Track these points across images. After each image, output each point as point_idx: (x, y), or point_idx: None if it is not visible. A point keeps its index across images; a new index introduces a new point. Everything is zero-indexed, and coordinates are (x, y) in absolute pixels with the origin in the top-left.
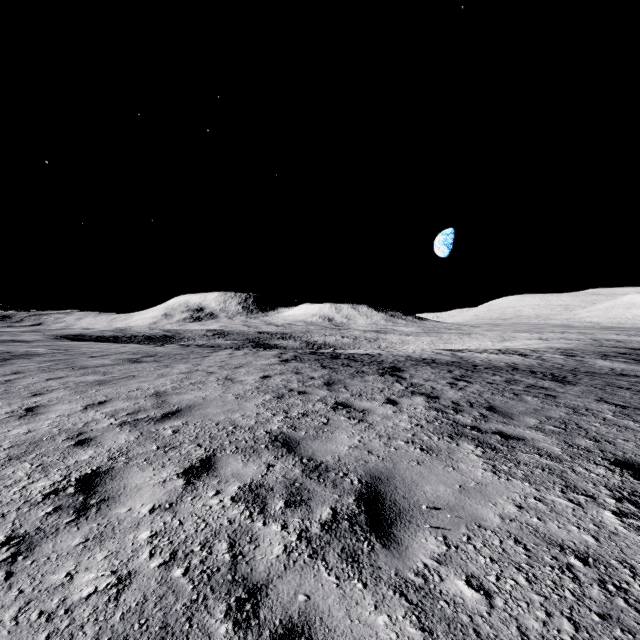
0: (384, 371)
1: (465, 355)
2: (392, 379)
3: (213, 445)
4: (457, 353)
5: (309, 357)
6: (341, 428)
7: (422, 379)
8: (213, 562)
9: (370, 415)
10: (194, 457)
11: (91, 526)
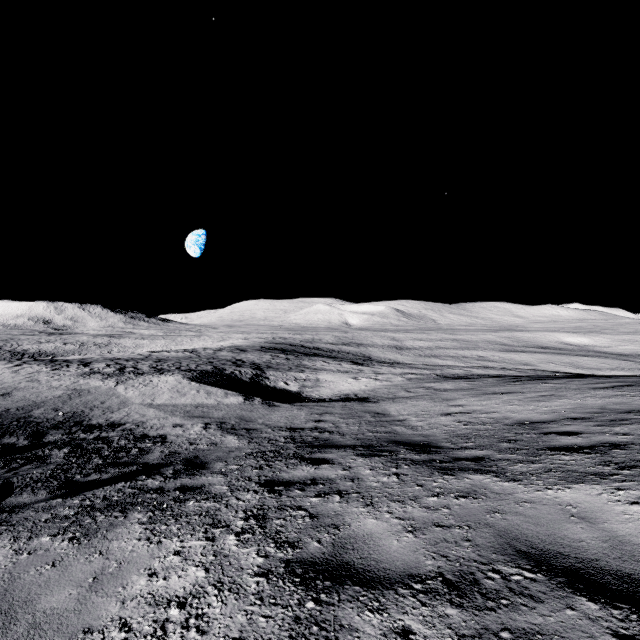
0: (82, 364)
1: (157, 354)
2: (83, 366)
3: (17, 380)
4: (154, 353)
5: (35, 362)
6: (56, 375)
7: (97, 365)
8: (34, 383)
9: (66, 373)
10: (15, 381)
11: (6, 385)
